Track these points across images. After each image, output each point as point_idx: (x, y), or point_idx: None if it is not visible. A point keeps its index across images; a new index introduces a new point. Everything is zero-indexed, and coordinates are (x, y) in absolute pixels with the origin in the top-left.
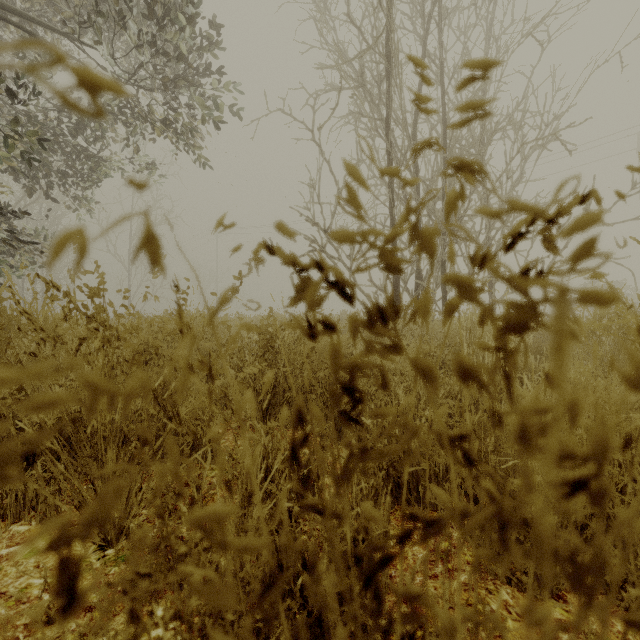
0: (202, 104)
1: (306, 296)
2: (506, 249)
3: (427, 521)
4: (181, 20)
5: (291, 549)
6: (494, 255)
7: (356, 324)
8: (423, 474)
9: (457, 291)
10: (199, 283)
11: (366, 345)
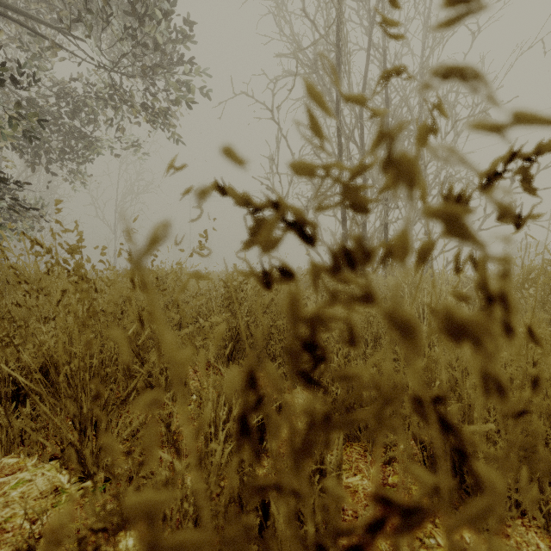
0: (176, 88)
1: (259, 238)
2: (482, 190)
3: (406, 511)
4: (158, 15)
5: (240, 546)
6: (470, 196)
7: (318, 272)
8: None
9: (445, 229)
10: (122, 217)
11: (329, 296)
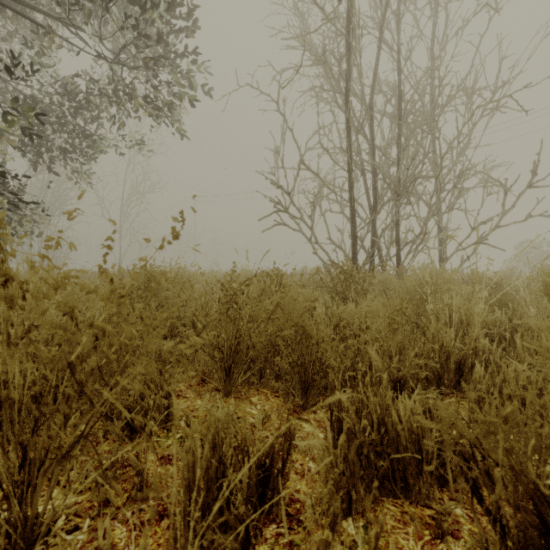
0: (177, 80)
1: None
2: None
3: None
4: (157, 1)
5: None
6: None
7: None
8: (410, 461)
9: None
10: None
11: None
